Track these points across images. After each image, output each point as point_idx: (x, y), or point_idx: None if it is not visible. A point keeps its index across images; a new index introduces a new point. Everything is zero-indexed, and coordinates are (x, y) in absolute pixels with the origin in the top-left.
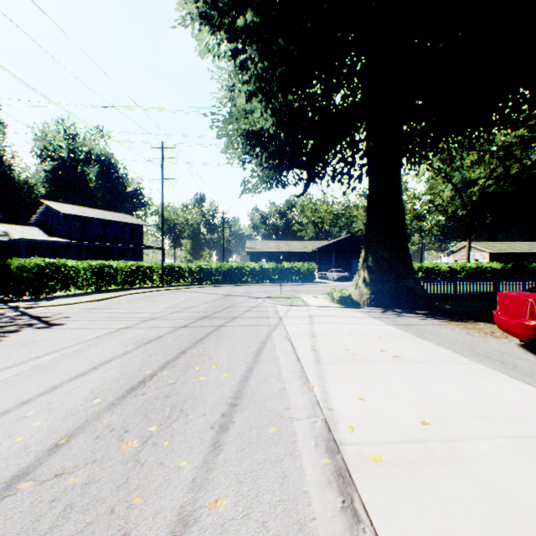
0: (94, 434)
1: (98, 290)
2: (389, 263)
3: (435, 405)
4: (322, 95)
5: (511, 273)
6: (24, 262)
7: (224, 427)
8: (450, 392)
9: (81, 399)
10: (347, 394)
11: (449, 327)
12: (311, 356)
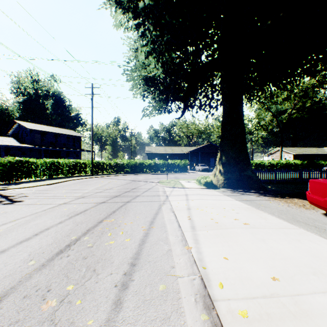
0: (22, 294)
1: (50, 177)
2: (236, 160)
3: (279, 263)
4: (193, 54)
5: (306, 166)
6: (0, 160)
7: (125, 285)
8: (287, 251)
9: (20, 261)
10: (215, 254)
11: (275, 201)
12: (188, 224)
